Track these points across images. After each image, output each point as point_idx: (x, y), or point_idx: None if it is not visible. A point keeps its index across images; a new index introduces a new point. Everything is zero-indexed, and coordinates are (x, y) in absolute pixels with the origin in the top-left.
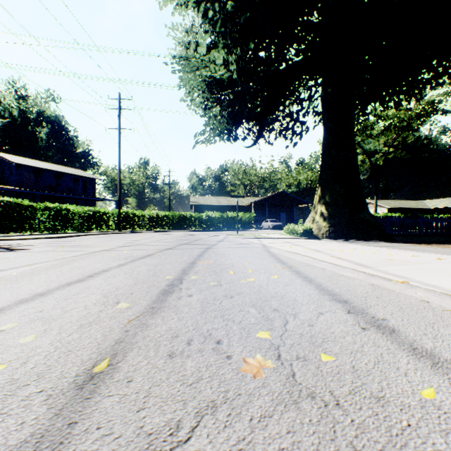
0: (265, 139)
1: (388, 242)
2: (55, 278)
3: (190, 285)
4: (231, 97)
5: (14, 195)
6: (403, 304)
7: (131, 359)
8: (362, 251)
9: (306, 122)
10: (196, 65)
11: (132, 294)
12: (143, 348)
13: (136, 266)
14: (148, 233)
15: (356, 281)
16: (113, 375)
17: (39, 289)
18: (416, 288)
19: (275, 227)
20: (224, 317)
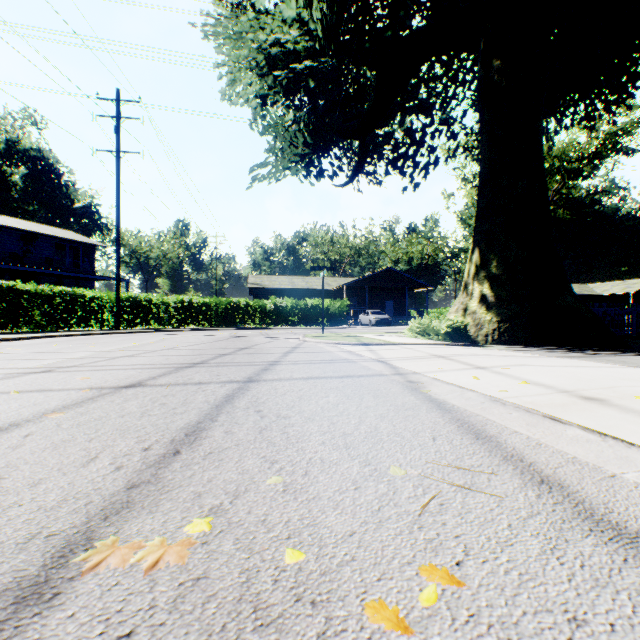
0: (369, 174)
1: (631, 352)
2: None
3: None
4: (312, 86)
5: None
6: None
7: None
8: None
9: (435, 148)
10: (248, 24)
11: None
12: None
13: None
14: (167, 333)
15: None
16: None
17: None
18: None
19: (379, 322)
20: None
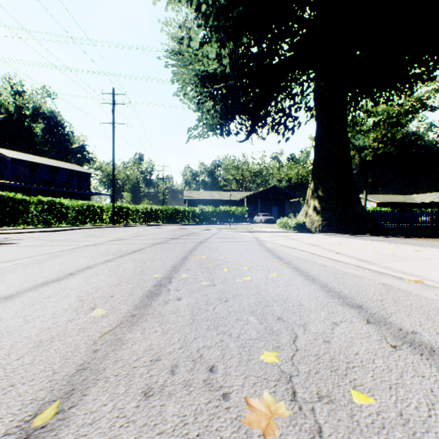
0: (257, 134)
1: (382, 235)
2: (31, 277)
3: (180, 285)
4: (224, 91)
5: (9, 189)
6: (428, 310)
7: (91, 400)
8: (360, 246)
9: (298, 117)
10: (190, 59)
11: (113, 296)
12: (111, 380)
13: (123, 262)
14: (141, 227)
15: (364, 280)
16: (59, 432)
17: (8, 290)
18: (434, 289)
19: (267, 221)
20: (218, 329)
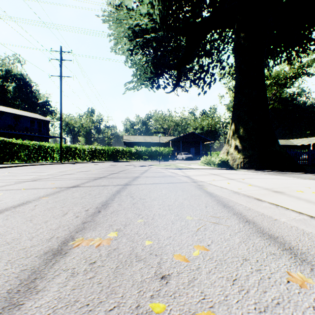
0: (182, 87)
1: (305, 172)
2: None
3: None
4: (154, 45)
5: None
6: None
7: None
8: None
9: (214, 74)
10: (124, 16)
11: None
12: None
13: None
14: (84, 163)
15: None
16: None
17: None
18: None
19: (187, 158)
20: None
